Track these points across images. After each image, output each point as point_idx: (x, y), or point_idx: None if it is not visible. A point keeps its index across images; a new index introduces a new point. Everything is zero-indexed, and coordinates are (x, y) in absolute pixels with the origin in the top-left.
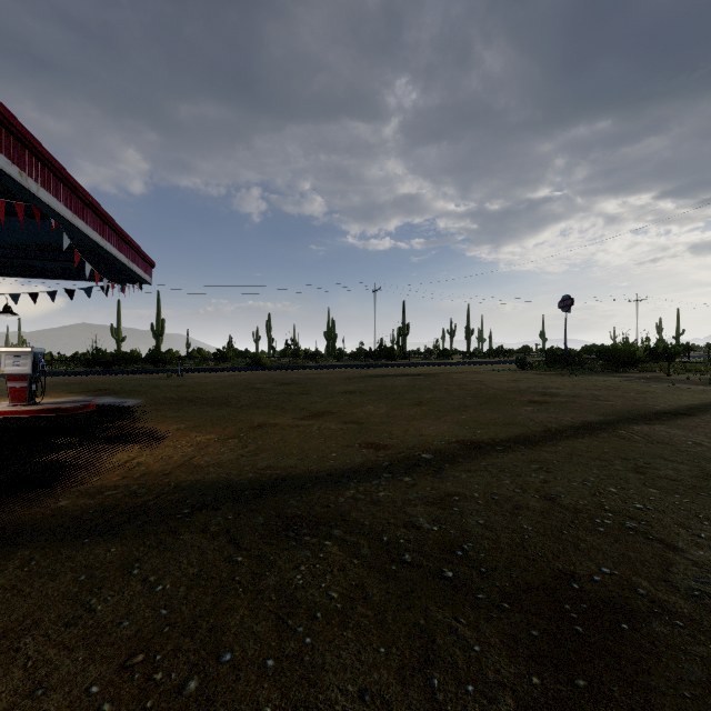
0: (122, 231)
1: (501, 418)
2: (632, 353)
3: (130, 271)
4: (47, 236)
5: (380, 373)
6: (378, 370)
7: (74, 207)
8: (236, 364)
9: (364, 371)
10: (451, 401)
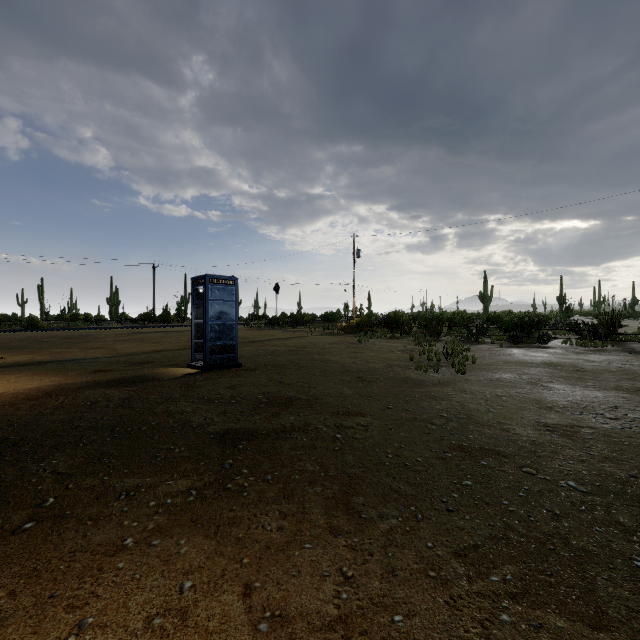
0: None
1: (185, 344)
2: (303, 318)
3: None
4: None
5: (147, 331)
6: (148, 329)
7: None
8: (7, 328)
9: (137, 330)
10: (174, 341)
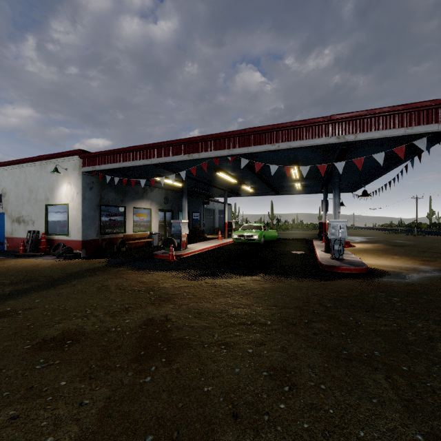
0: (310, 121)
1: None
2: None
3: (365, 140)
4: (294, 150)
5: None
6: None
7: (234, 144)
8: None
9: None
10: None
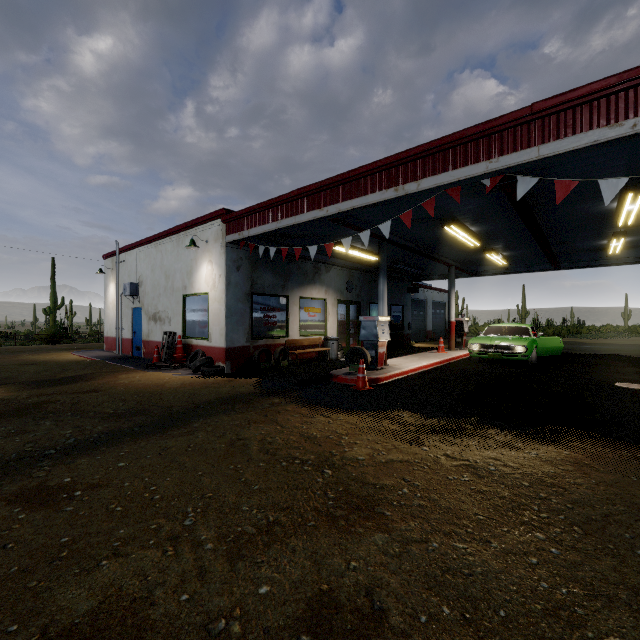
0: None
1: None
2: None
3: None
4: None
5: None
6: None
7: (501, 146)
8: None
9: None
10: None
